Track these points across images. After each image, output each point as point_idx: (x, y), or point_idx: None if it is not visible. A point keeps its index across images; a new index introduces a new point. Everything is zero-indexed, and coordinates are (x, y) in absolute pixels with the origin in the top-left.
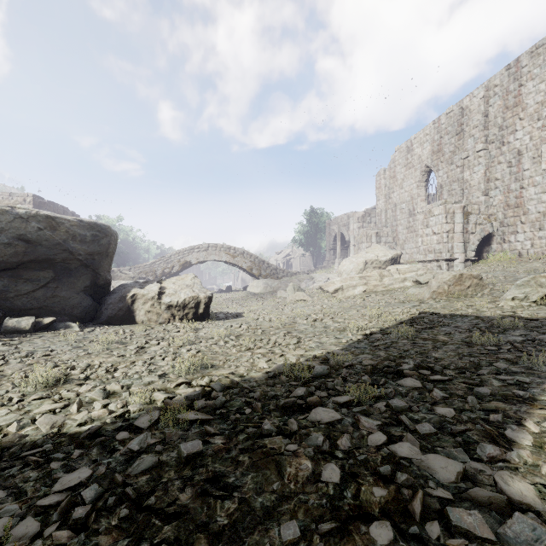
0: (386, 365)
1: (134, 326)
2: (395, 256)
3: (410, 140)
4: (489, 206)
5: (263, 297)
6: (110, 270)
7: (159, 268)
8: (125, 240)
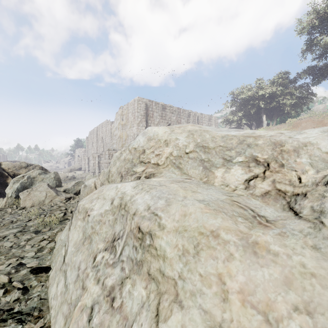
0: None
1: None
2: (80, 167)
3: (91, 131)
4: None
5: None
6: None
7: None
8: None
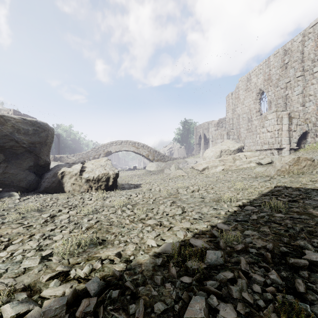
0: (284, 251)
1: (62, 194)
2: (240, 147)
3: (249, 73)
4: (305, 113)
5: (155, 173)
6: (49, 154)
7: (92, 155)
8: (74, 139)
